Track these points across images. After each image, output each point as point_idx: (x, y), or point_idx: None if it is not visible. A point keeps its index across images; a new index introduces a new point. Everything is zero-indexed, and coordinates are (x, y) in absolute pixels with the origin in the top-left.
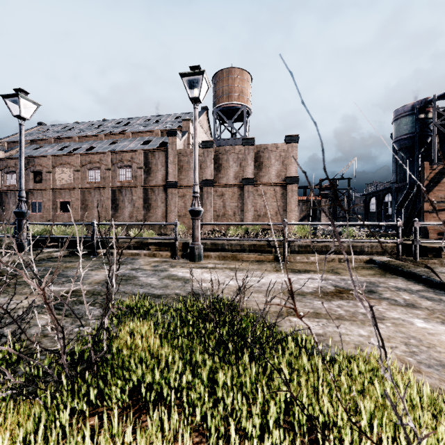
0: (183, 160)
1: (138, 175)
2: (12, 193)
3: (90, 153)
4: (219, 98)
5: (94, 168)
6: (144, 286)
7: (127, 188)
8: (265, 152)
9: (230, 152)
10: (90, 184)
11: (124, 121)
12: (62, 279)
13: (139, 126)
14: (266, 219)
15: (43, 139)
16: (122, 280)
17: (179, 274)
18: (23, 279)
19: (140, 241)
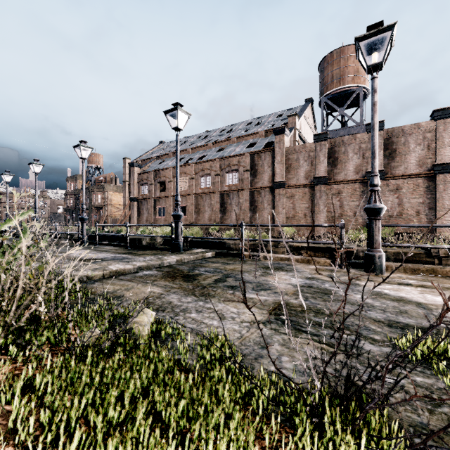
0: (292, 158)
1: (244, 178)
2: (145, 201)
3: (202, 161)
4: (327, 85)
5: (205, 175)
6: (368, 308)
7: (234, 192)
8: (400, 136)
9: (349, 143)
10: (201, 190)
11: (227, 128)
12: (249, 285)
13: (242, 130)
14: (401, 220)
15: (165, 154)
16: (320, 294)
17: (387, 292)
18: (210, 281)
19: (256, 244)
